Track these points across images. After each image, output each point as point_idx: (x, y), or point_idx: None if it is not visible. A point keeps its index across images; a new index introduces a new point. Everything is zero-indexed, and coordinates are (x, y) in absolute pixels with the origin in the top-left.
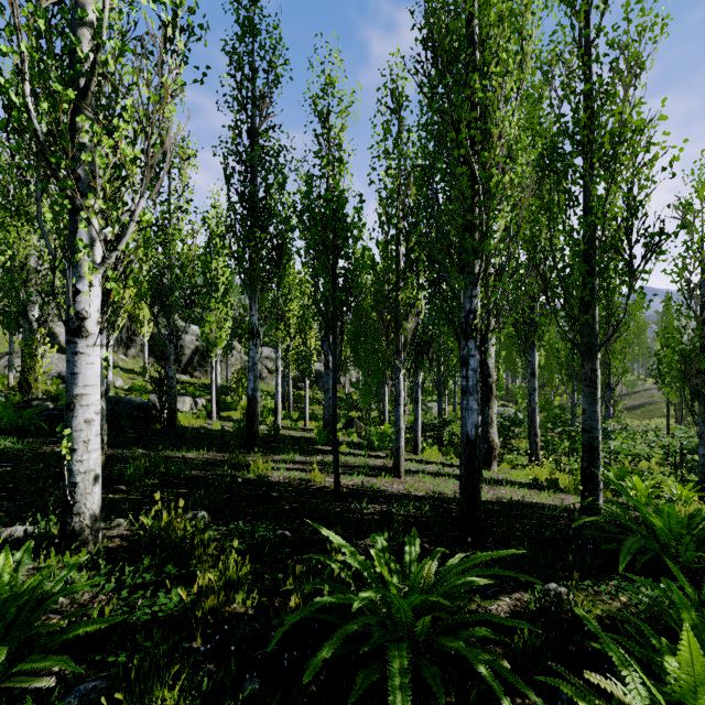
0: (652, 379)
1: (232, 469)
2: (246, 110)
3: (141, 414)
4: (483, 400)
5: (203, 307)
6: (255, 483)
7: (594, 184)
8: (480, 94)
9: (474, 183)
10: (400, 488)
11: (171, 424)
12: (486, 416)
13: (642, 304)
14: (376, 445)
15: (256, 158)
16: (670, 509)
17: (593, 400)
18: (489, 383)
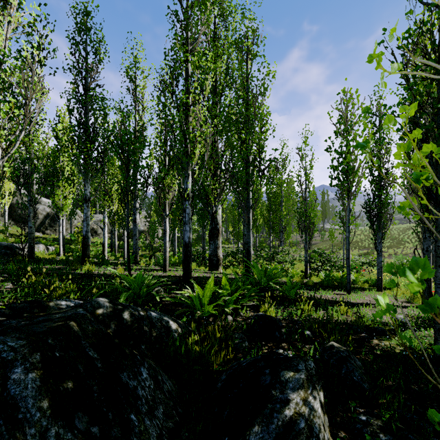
0: (318, 232)
1: (72, 270)
2: (81, 75)
3: (8, 251)
4: (214, 236)
5: (53, 185)
6: (85, 274)
7: (249, 137)
8: (184, 100)
9: (188, 134)
10: (163, 274)
11: (31, 256)
12: (216, 244)
13: (314, 193)
14: (162, 263)
15: (88, 101)
16: (255, 264)
17: (248, 230)
18: (218, 228)
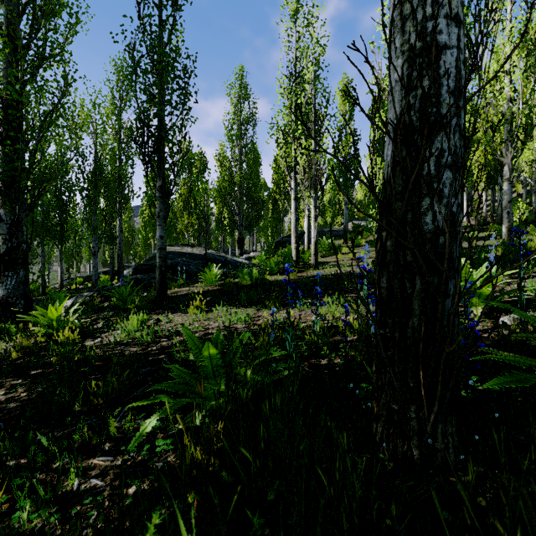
0: None
1: None
2: None
3: None
4: None
5: None
6: None
7: None
8: None
9: None
10: None
11: None
12: None
13: None
14: None
15: None
16: None
17: None
18: None
